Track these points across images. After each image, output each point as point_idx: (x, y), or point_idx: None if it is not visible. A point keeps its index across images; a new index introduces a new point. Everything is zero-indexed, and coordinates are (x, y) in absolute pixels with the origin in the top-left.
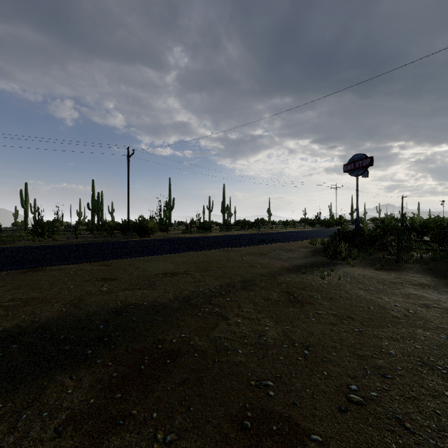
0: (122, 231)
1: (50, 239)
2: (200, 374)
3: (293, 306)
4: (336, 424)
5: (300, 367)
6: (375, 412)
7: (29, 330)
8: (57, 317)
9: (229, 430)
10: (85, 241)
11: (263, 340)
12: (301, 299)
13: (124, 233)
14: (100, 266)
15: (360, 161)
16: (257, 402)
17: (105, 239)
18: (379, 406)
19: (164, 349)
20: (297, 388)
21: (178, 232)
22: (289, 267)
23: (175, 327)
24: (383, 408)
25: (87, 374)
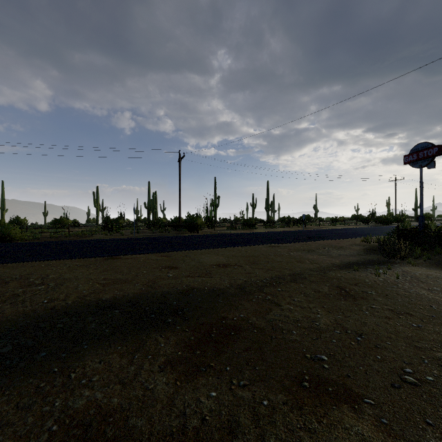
0: (174, 227)
1: (118, 234)
2: (261, 345)
3: (345, 299)
4: (388, 395)
5: (353, 350)
6: (430, 392)
7: (123, 301)
8: (140, 294)
9: (291, 386)
10: (144, 235)
11: (316, 325)
12: (353, 294)
13: (175, 229)
14: (162, 256)
15: (424, 150)
16: (313, 370)
17: (161, 234)
18: (435, 388)
19: (227, 324)
20: (351, 365)
21: (224, 229)
22: (340, 263)
23: (234, 309)
24: (438, 390)
25: (172, 335)
